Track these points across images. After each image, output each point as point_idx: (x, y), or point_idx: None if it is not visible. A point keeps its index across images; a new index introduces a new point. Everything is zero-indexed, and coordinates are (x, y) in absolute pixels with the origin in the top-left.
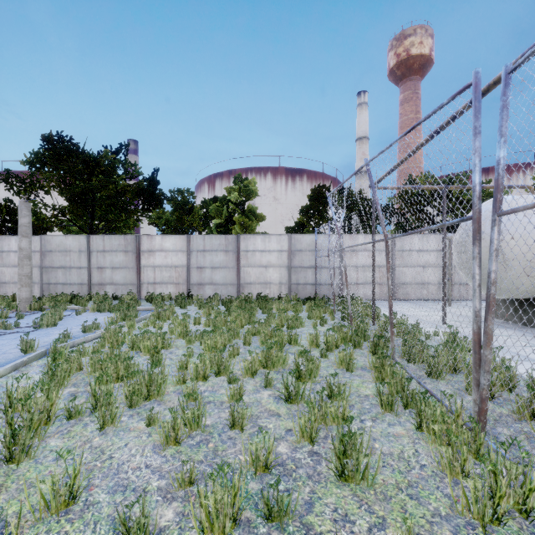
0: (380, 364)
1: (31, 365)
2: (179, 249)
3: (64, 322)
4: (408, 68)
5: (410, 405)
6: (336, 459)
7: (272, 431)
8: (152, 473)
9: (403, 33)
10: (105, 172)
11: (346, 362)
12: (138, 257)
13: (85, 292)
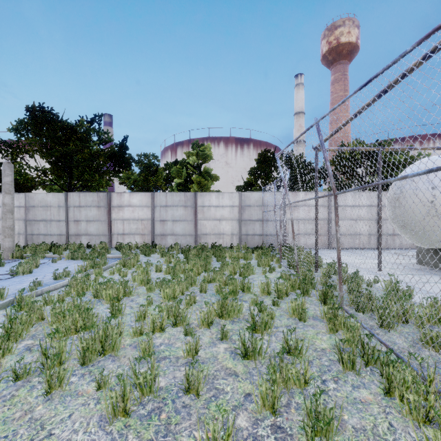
0: (333, 314)
1: None
2: (144, 205)
3: (40, 269)
4: (338, 53)
5: (370, 362)
6: None
7: (229, 396)
8: None
9: (334, 25)
10: (81, 138)
11: (299, 312)
12: (109, 211)
13: (64, 242)
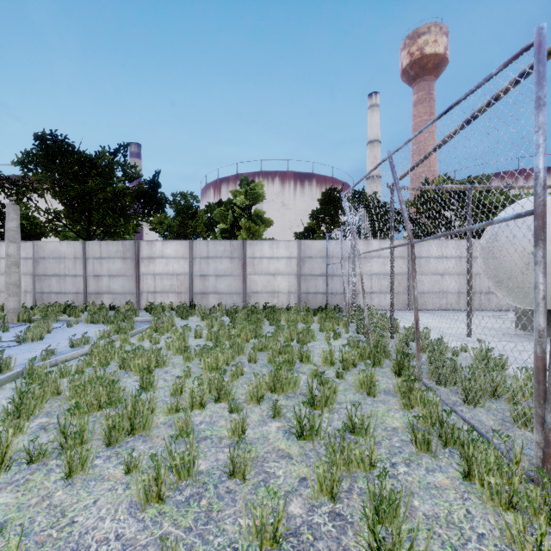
0: (408, 388)
1: (2, 388)
2: (181, 256)
3: (53, 335)
4: (422, 67)
5: (449, 443)
6: (369, 533)
7: (281, 481)
8: (123, 549)
9: (416, 32)
10: (102, 174)
11: (367, 385)
12: (137, 264)
13: (81, 302)
